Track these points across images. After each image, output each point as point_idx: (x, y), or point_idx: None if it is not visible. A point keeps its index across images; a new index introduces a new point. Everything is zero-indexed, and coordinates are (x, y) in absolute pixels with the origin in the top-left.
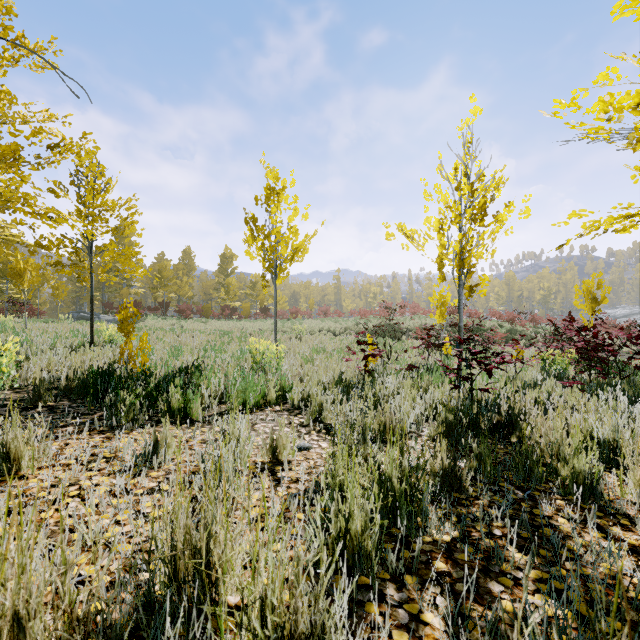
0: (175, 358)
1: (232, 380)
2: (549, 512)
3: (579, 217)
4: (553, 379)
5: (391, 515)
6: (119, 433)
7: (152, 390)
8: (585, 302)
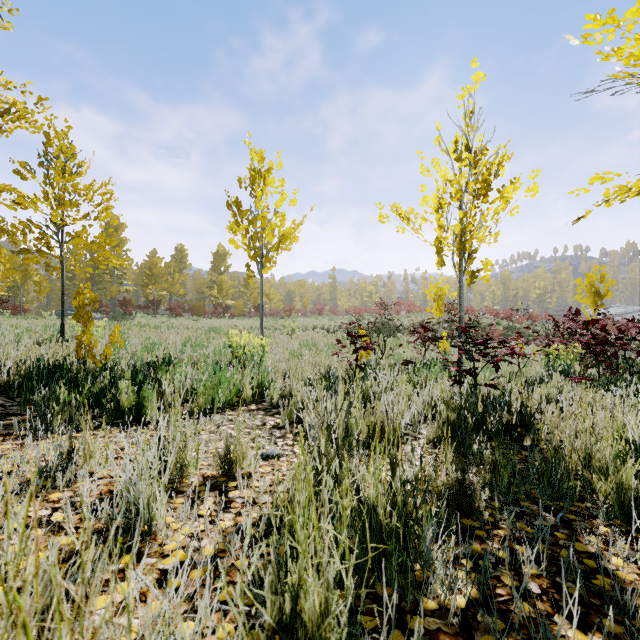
0: (148, 353)
1: (199, 374)
2: (595, 547)
3: (602, 182)
4: (559, 375)
5: (376, 563)
6: (42, 438)
7: (106, 386)
8: (588, 296)
